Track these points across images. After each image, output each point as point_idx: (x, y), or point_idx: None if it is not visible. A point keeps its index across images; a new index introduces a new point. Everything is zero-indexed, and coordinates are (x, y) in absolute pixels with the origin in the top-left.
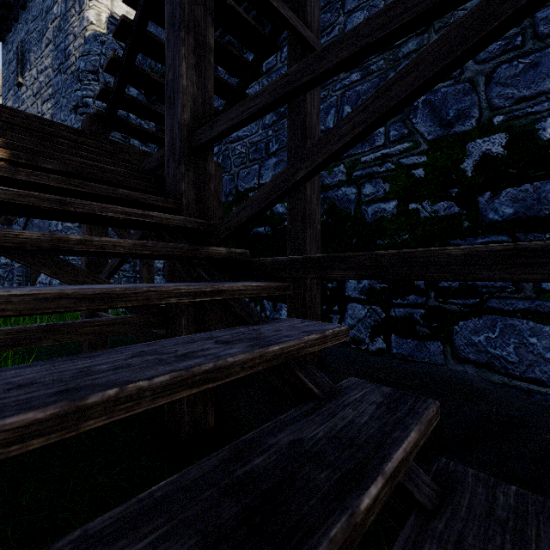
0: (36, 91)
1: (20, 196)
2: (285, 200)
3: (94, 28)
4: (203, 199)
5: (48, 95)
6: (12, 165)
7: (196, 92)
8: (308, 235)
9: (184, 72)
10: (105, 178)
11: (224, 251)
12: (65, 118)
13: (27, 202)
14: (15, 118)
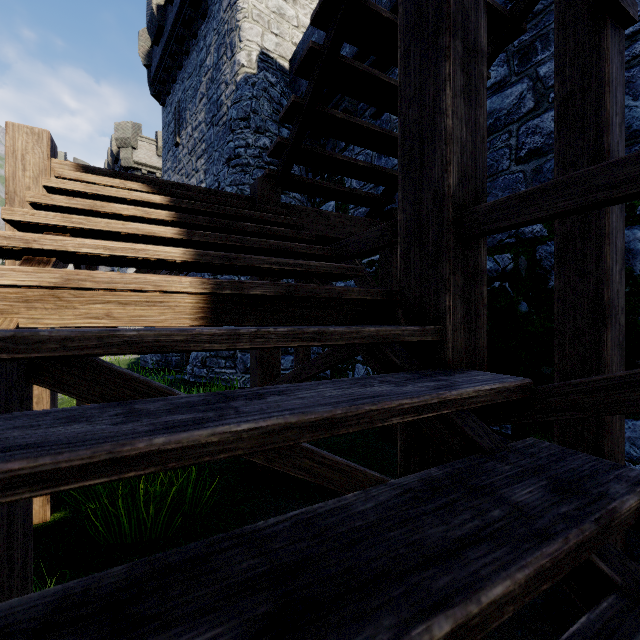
0: (191, 149)
1: (270, 433)
2: (495, 251)
3: (245, 71)
4: (473, 316)
5: (202, 151)
6: (214, 297)
7: (464, 134)
8: (607, 337)
9: (448, 105)
10: (322, 293)
11: (638, 503)
12: (217, 172)
13: (280, 442)
14: (194, 202)
